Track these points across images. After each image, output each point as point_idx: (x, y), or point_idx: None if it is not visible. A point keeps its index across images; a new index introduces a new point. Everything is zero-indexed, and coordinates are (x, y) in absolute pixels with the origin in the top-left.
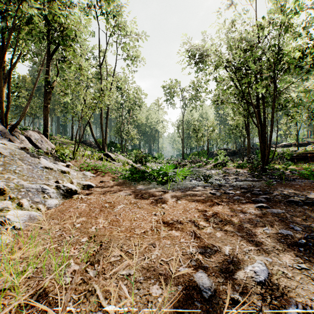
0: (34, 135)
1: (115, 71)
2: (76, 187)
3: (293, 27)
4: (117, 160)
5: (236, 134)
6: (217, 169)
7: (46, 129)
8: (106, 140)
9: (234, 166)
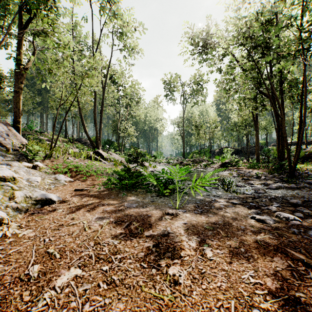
0: None
1: (110, 62)
2: (16, 205)
3: None
4: (110, 159)
5: (240, 131)
6: (226, 170)
7: (17, 120)
8: (100, 137)
9: (244, 165)
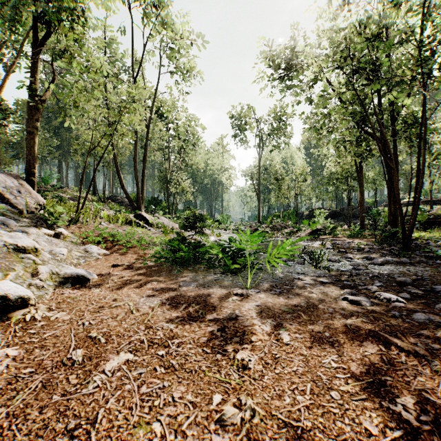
0: (5, 180)
1: (157, 90)
2: (42, 284)
3: (440, 11)
4: (157, 224)
5: (338, 186)
6: (318, 239)
7: (31, 171)
8: (143, 194)
9: (343, 234)
